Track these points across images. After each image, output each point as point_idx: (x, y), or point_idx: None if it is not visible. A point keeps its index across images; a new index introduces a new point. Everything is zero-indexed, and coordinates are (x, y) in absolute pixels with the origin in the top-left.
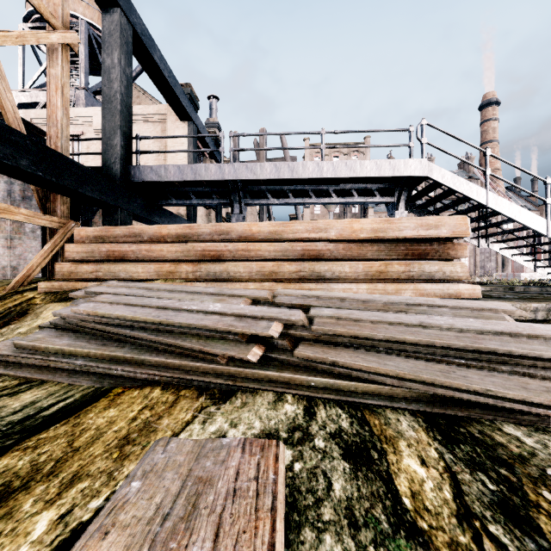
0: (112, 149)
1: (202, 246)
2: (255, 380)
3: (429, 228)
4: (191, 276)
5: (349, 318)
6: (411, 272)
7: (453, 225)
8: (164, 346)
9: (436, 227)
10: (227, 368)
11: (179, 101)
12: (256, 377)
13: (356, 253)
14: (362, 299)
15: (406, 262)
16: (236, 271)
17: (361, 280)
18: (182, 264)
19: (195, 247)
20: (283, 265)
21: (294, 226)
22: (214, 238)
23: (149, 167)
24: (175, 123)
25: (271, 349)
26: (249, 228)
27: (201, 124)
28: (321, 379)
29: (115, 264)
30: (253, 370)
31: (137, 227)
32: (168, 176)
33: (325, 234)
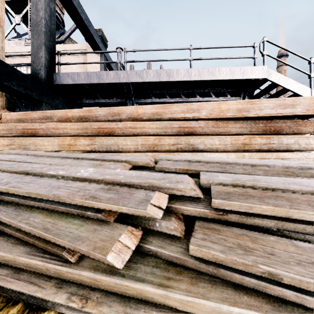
0: (38, 59)
1: (98, 124)
2: (121, 296)
3: (286, 107)
4: (87, 148)
5: (258, 185)
6: (271, 144)
7: (307, 104)
8: (0, 225)
9: (292, 106)
10: (76, 271)
11: (93, 38)
12: (124, 292)
13: (223, 129)
14: (253, 163)
15: (267, 135)
16: (124, 144)
17: (228, 151)
18: (80, 138)
19: (92, 125)
20: (163, 139)
21: (172, 108)
22: (108, 118)
23: (66, 73)
24: (91, 55)
25: (151, 234)
26: (135, 110)
27: (109, 57)
28: (249, 312)
29: (26, 139)
30: (118, 280)
31: (49, 111)
32: (80, 80)
33: (198, 114)
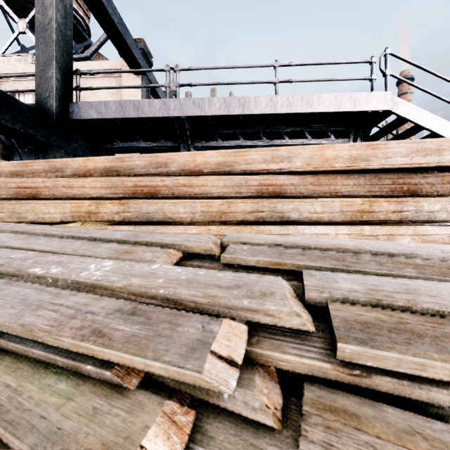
0: (46, 82)
1: (133, 181)
2: None
3: (427, 154)
4: (117, 218)
5: (420, 305)
6: (404, 212)
7: None
8: None
9: (438, 152)
10: None
11: (131, 51)
12: None
13: (328, 188)
14: (391, 250)
15: (397, 198)
16: (174, 211)
17: (337, 222)
18: (105, 202)
19: (124, 182)
20: (235, 203)
21: (248, 155)
22: (150, 171)
23: (88, 103)
24: (129, 77)
25: (212, 416)
26: (192, 159)
27: (154, 80)
28: None
29: (21, 203)
30: None
31: (58, 160)
32: (109, 113)
33: (289, 164)
